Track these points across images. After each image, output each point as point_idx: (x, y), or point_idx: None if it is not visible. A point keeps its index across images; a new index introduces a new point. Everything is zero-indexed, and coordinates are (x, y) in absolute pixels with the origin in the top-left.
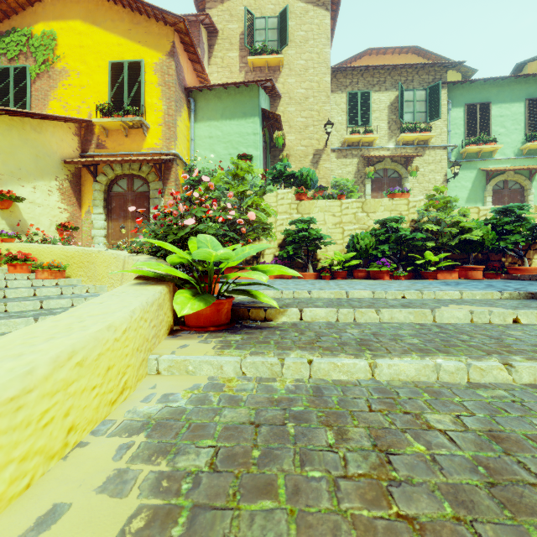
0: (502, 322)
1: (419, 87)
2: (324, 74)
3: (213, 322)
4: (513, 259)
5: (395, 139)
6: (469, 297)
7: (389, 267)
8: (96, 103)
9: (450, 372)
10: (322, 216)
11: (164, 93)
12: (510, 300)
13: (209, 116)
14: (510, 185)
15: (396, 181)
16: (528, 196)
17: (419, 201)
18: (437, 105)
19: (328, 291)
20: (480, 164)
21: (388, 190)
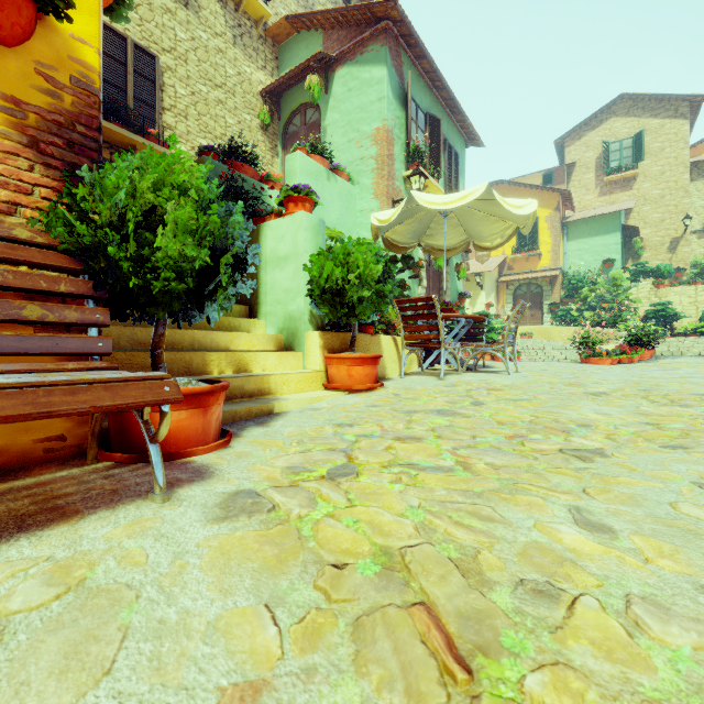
0: None
1: None
2: (682, 173)
3: None
4: None
5: None
6: None
7: None
8: (507, 245)
9: (700, 343)
10: (678, 298)
11: (552, 233)
12: None
13: (578, 236)
14: None
15: None
16: None
17: None
18: None
19: (676, 337)
20: None
21: None
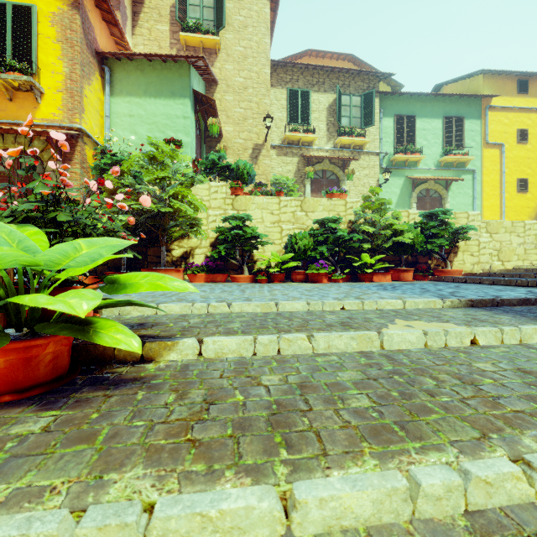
0: (459, 345)
1: (355, 93)
2: (264, 65)
3: (15, 383)
4: (437, 262)
5: (333, 141)
6: (412, 306)
7: (328, 269)
8: None
9: (435, 497)
10: (260, 213)
11: (66, 52)
12: (454, 310)
13: (129, 90)
14: (431, 194)
15: (334, 183)
16: (445, 204)
17: (356, 203)
18: (371, 112)
19: (253, 303)
20: (407, 172)
21: (326, 190)
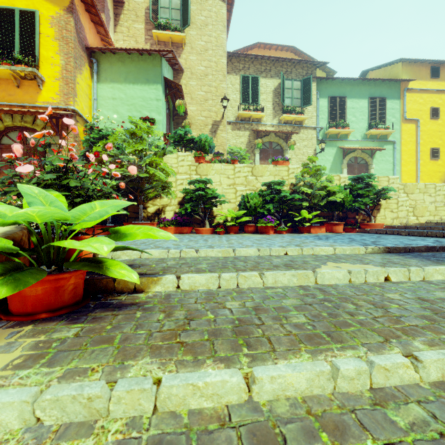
0: (375, 281)
1: (296, 78)
2: (221, 56)
3: (48, 305)
4: (363, 217)
5: (278, 118)
6: (341, 252)
7: (274, 223)
8: None
9: (349, 377)
10: (218, 177)
11: (62, 48)
12: (374, 255)
13: (112, 78)
14: (359, 161)
15: (279, 152)
16: (370, 170)
17: (297, 169)
18: (309, 94)
19: (216, 250)
20: (339, 143)
21: (272, 158)
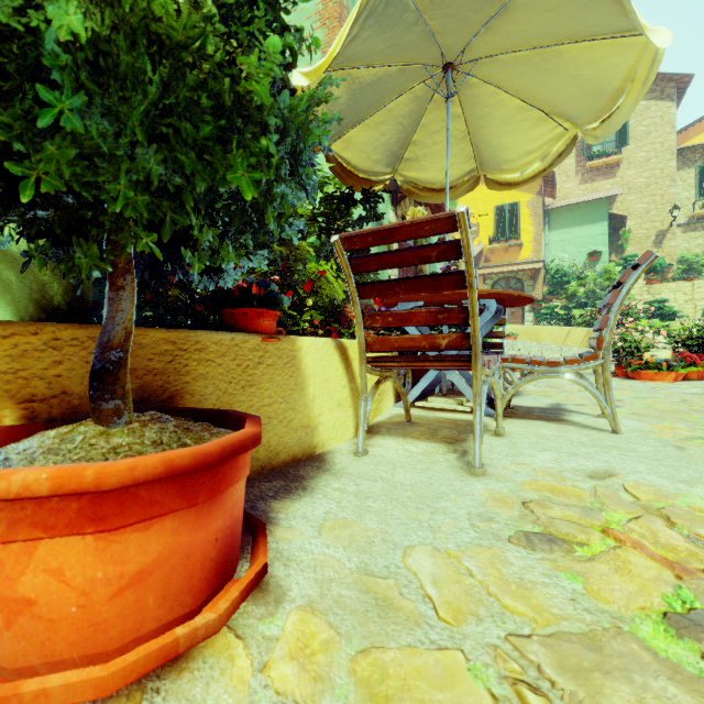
0: None
1: None
2: (668, 160)
3: None
4: None
5: None
6: None
7: None
8: (484, 234)
9: None
10: (673, 295)
11: (534, 220)
12: None
13: (561, 225)
14: None
15: None
16: None
17: None
18: None
19: None
20: None
21: None
